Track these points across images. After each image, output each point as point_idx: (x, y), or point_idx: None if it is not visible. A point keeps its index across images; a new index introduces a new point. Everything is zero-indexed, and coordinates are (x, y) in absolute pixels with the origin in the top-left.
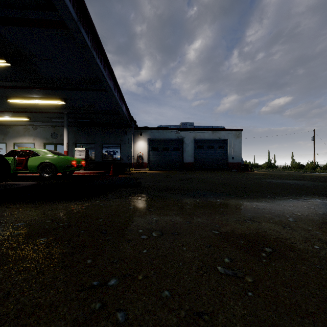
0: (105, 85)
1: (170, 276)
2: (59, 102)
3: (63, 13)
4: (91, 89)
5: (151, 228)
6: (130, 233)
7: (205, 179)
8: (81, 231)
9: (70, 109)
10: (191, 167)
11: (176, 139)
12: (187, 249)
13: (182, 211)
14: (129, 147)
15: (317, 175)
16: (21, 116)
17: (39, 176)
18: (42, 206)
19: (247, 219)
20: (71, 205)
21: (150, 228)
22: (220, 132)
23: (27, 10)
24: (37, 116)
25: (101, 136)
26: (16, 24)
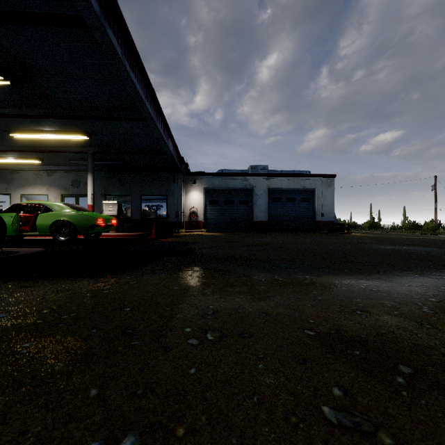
0: (143, 111)
1: (236, 428)
2: (81, 138)
3: (79, 3)
4: (124, 117)
5: (205, 325)
6: (171, 333)
7: (284, 244)
8: (92, 330)
9: (96, 146)
10: (265, 228)
11: (243, 189)
12: (266, 367)
13: (253, 294)
14: (178, 200)
15: (441, 239)
16: (30, 158)
17: (53, 240)
18: (44, 284)
19: (356, 309)
20: (87, 284)
21: (204, 325)
22: (304, 179)
23: (28, 1)
24: (52, 157)
25: (140, 184)
26: (13, 22)
